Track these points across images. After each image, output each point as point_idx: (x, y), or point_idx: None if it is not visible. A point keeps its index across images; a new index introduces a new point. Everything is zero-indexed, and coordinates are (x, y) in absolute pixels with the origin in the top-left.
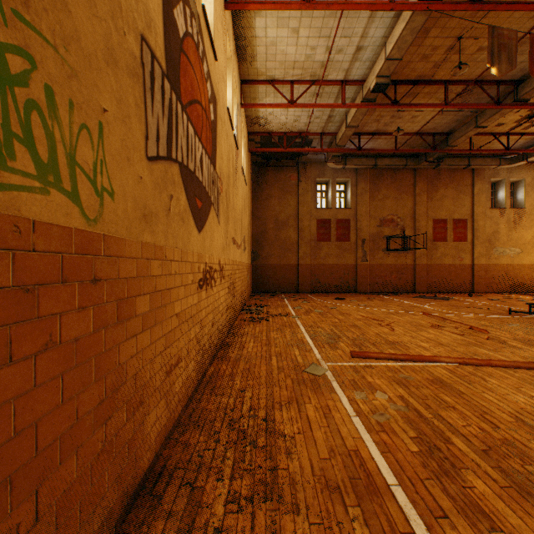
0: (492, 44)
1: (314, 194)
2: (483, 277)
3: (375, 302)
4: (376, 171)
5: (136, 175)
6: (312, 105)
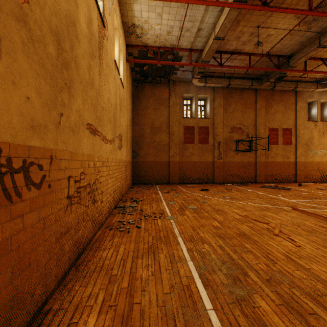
0: None
1: (182, 106)
2: (303, 171)
3: (235, 193)
4: (228, 90)
5: None
6: None
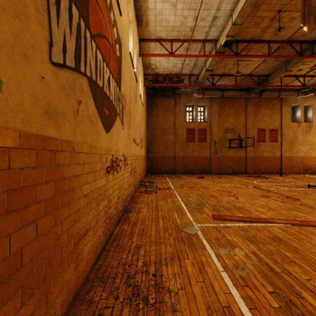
0: (304, 11)
1: (185, 113)
2: (287, 164)
3: (223, 180)
4: (223, 99)
5: (36, 73)
6: (184, 55)
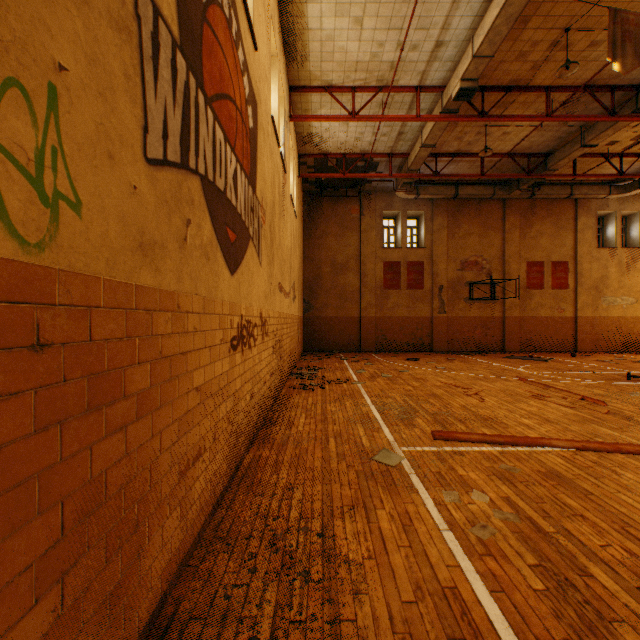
0: (614, 32)
1: (380, 231)
2: (589, 333)
3: (456, 364)
4: (456, 202)
5: (125, 182)
6: (379, 117)
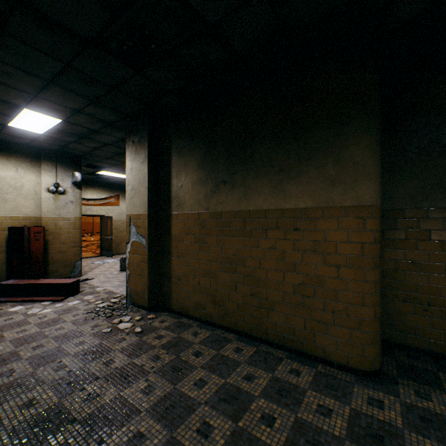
0: None
1: None
2: (98, 227)
3: None
4: None
5: None
6: None
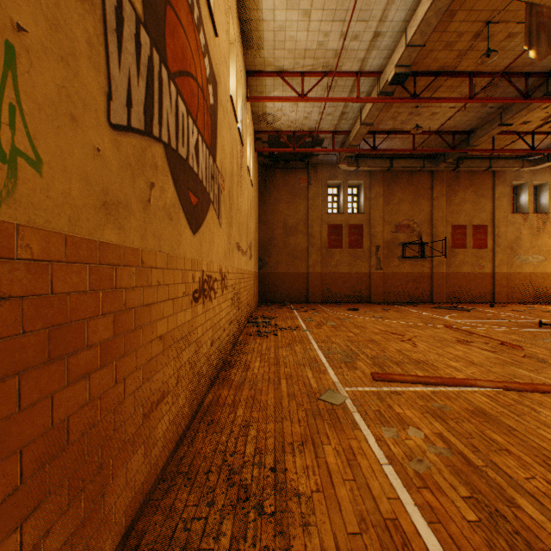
0: (530, 24)
1: (325, 198)
2: (505, 286)
3: (391, 313)
4: (391, 173)
5: (88, 144)
6: (324, 99)
